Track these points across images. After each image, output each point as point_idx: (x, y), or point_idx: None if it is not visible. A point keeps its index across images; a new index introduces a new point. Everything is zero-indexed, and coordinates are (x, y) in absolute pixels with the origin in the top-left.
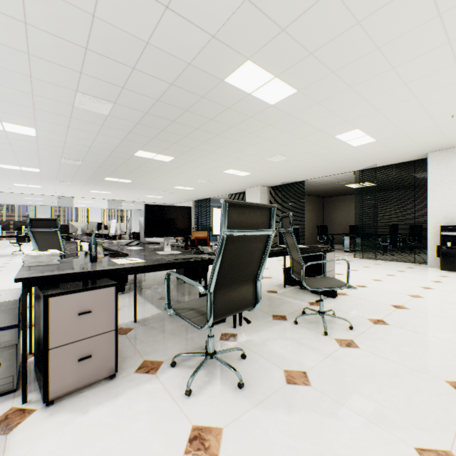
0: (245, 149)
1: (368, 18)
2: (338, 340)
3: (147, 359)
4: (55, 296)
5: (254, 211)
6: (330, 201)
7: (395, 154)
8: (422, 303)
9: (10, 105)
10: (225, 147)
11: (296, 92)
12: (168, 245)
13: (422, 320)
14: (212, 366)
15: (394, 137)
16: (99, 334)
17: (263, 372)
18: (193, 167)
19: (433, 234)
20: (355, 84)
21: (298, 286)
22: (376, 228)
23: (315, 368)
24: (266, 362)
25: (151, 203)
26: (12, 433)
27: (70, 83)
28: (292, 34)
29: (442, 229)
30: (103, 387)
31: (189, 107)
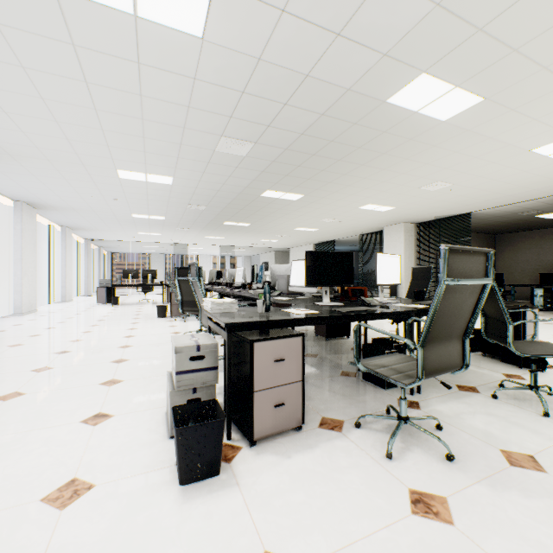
0: (394, 178)
1: None
2: None
3: (325, 416)
4: (258, 341)
5: (470, 257)
6: (507, 240)
7: None
8: None
9: (158, 157)
10: (368, 179)
11: (482, 100)
12: (327, 295)
13: None
14: (403, 433)
15: None
16: (289, 383)
17: (473, 449)
18: (323, 204)
19: None
20: None
21: (478, 353)
22: None
23: (545, 454)
24: (470, 437)
25: (264, 248)
26: (233, 463)
27: (218, 128)
28: (491, 32)
29: None
30: (293, 436)
31: (336, 137)
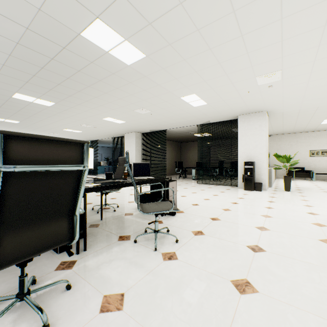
0: (116, 101)
1: (187, 1)
2: (164, 254)
3: None
4: None
5: (56, 145)
6: (185, 145)
7: (220, 115)
8: (230, 214)
9: None
10: (99, 98)
11: (145, 57)
12: None
13: (227, 228)
14: (28, 306)
15: (218, 103)
16: None
17: (82, 303)
18: (75, 113)
19: (241, 167)
20: (187, 57)
21: None
22: (210, 163)
23: (134, 288)
24: (90, 289)
25: None
26: None
27: None
28: (131, 1)
29: (245, 164)
30: None
31: (54, 55)
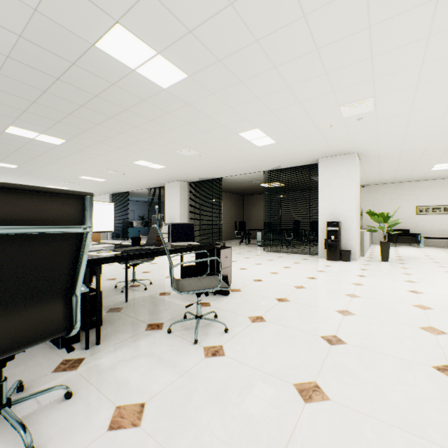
0: (150, 138)
1: (240, 0)
2: (206, 348)
3: None
4: None
5: (43, 199)
6: (249, 199)
7: (294, 158)
8: (303, 293)
9: None
10: (126, 134)
11: (187, 77)
12: None
13: (297, 312)
14: (8, 422)
15: (290, 141)
16: None
17: (84, 417)
18: (95, 154)
19: (322, 229)
20: (244, 79)
21: None
22: (281, 224)
23: (160, 395)
24: (98, 398)
25: None
26: None
27: None
28: None
29: (328, 225)
30: None
31: (60, 74)
